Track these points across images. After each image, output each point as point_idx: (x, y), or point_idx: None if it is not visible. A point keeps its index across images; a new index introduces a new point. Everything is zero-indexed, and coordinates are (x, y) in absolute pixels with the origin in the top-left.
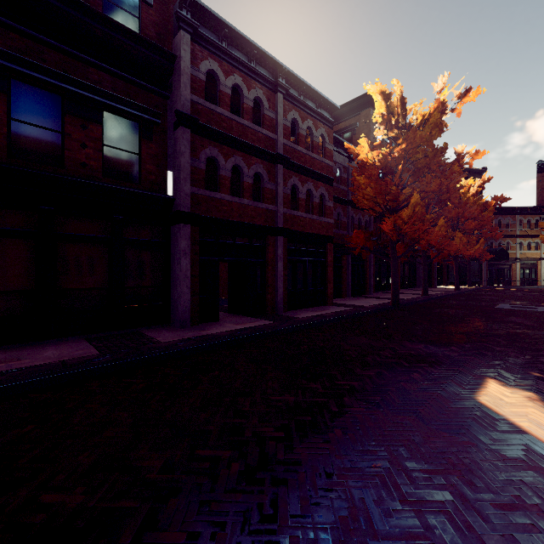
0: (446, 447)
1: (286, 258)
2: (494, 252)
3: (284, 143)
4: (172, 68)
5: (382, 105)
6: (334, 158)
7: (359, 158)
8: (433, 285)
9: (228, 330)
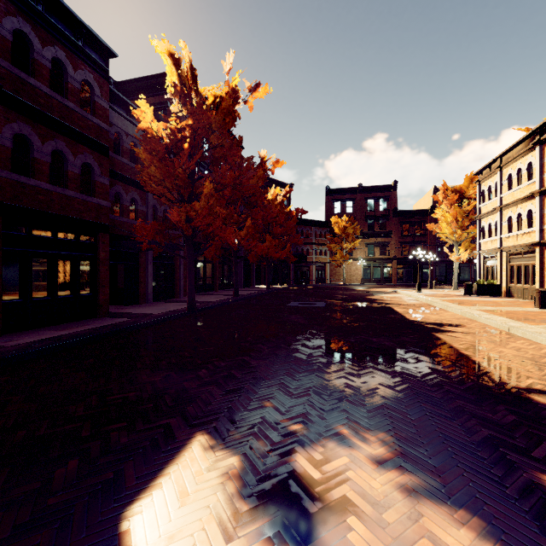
0: None
1: None
2: (297, 255)
3: None
4: None
5: (173, 72)
6: (125, 128)
7: (140, 126)
8: (252, 285)
9: None
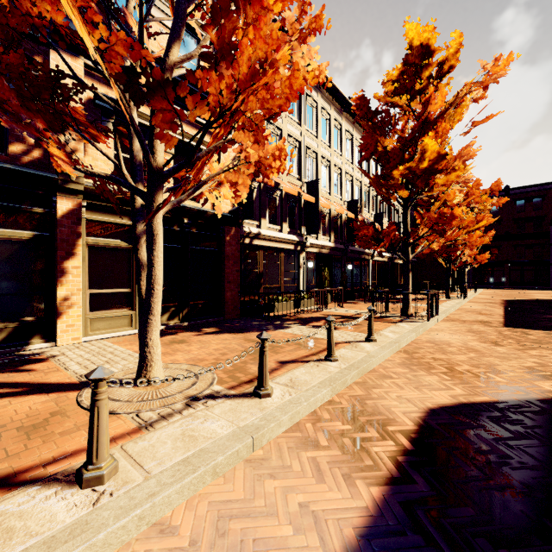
0: None
1: None
2: None
3: None
4: (549, 233)
5: None
6: None
7: None
8: None
9: None
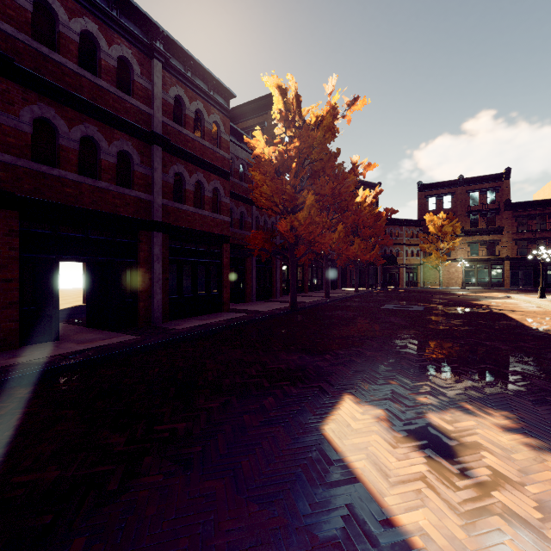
0: (242, 540)
1: (167, 259)
2: (386, 257)
3: (164, 121)
4: None
5: (279, 101)
6: (236, 153)
7: (255, 152)
8: (339, 287)
9: (57, 353)
